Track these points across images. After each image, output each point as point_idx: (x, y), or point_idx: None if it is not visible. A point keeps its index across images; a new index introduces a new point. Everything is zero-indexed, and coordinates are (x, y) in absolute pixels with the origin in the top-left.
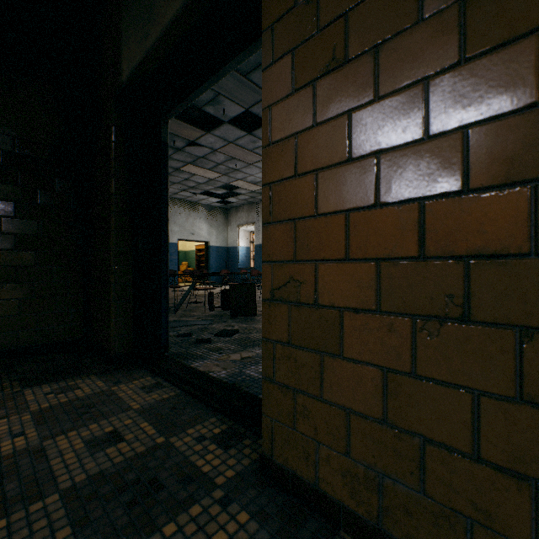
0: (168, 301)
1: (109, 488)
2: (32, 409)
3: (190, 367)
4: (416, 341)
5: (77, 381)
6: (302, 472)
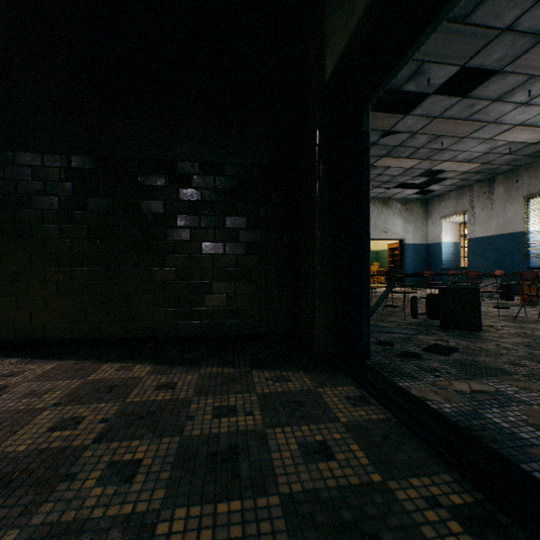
0: (368, 305)
1: (324, 518)
2: (257, 391)
3: (400, 387)
4: None
5: (288, 373)
6: None
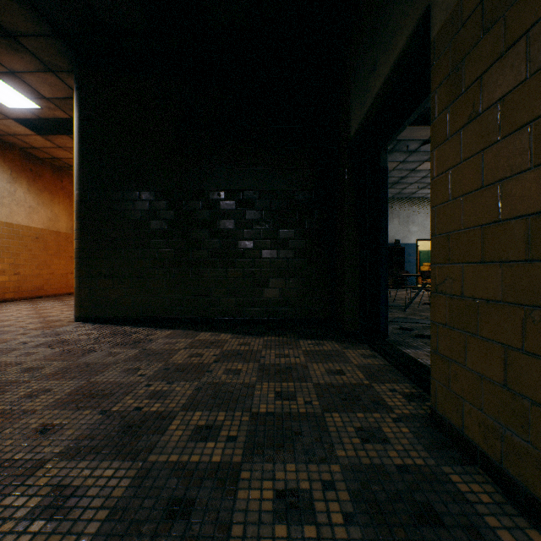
0: (386, 297)
1: (334, 390)
2: (302, 349)
3: (399, 350)
4: (524, 325)
5: (324, 342)
6: (454, 421)
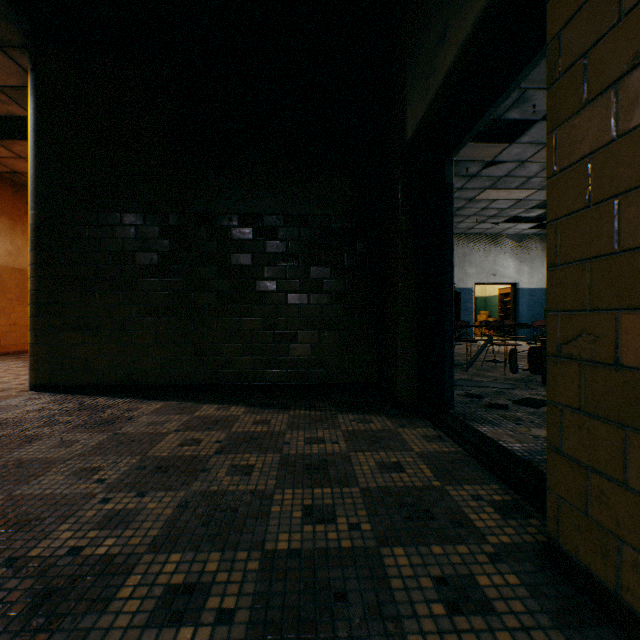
0: (452, 355)
1: (392, 500)
2: (342, 428)
3: (474, 429)
4: None
5: (370, 417)
6: (597, 570)
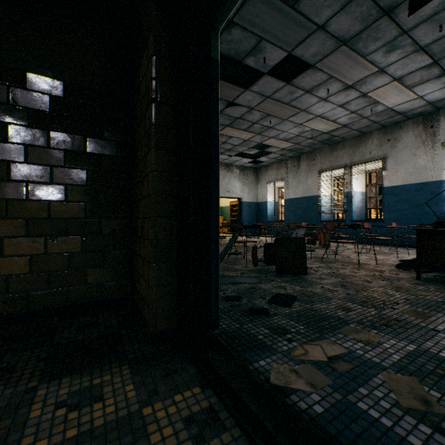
0: (217, 263)
1: None
2: None
3: (259, 381)
4: None
5: (103, 378)
6: None
